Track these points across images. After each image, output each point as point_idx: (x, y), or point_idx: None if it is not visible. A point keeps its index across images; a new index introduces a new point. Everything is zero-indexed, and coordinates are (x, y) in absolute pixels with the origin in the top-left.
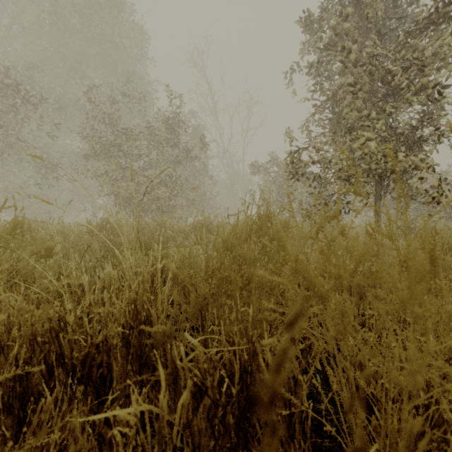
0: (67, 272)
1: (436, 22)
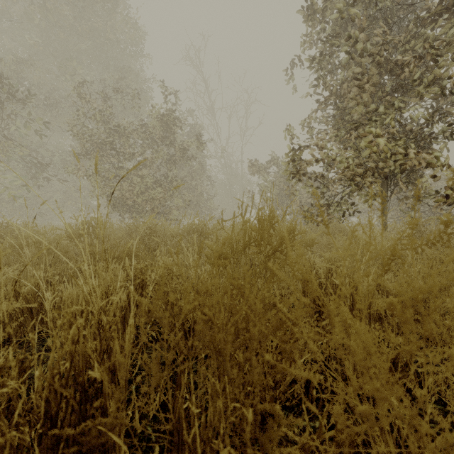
0: (26, 288)
1: (450, 9)
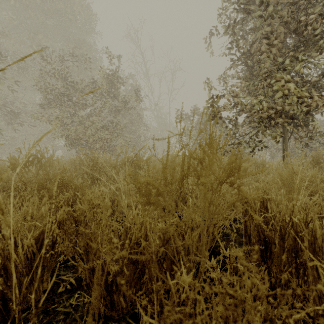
0: None
1: None
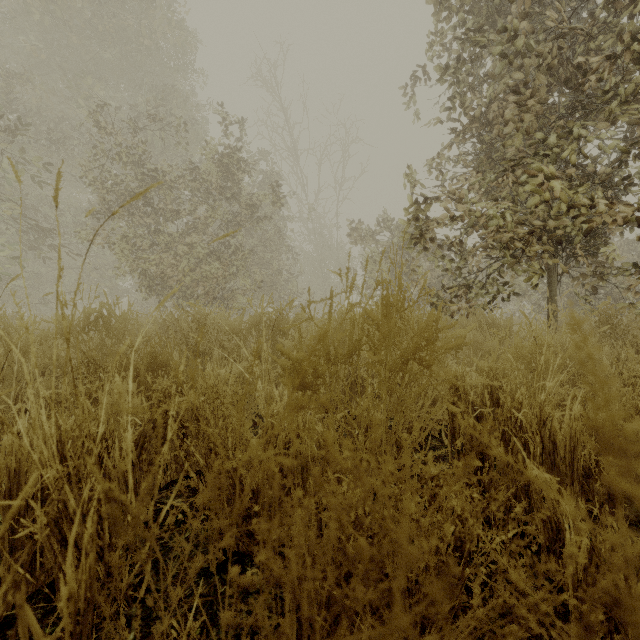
0: None
1: None
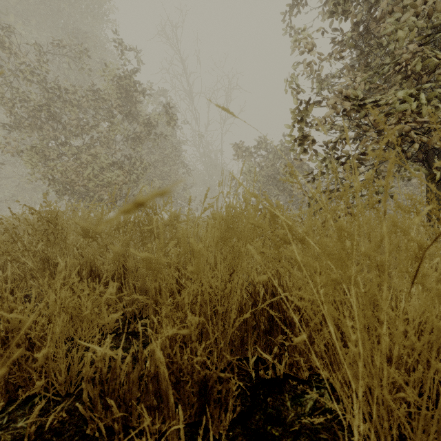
0: None
1: None
